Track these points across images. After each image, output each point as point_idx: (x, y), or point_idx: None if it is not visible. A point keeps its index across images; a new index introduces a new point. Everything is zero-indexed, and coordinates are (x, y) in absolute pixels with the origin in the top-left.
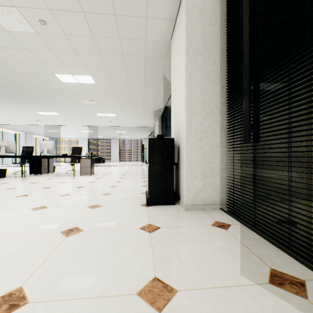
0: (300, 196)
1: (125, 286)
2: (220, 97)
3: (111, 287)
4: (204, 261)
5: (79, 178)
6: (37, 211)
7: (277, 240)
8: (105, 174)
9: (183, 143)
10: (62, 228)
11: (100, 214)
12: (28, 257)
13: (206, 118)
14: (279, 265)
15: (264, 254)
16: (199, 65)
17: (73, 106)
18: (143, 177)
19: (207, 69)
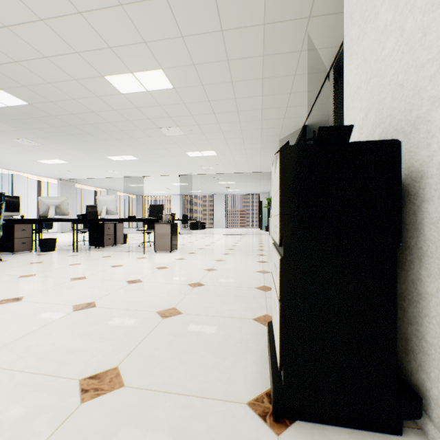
0: None
1: None
2: None
3: None
4: None
5: (148, 258)
6: None
7: None
8: (196, 250)
9: None
10: None
11: None
12: None
13: None
14: None
15: None
16: None
17: (151, 142)
18: (260, 261)
19: None
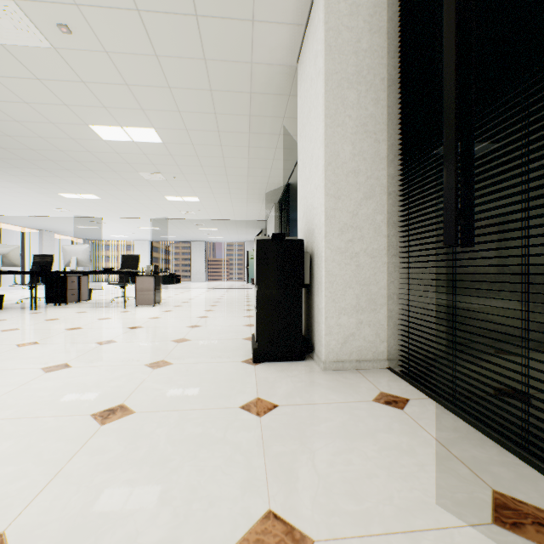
0: (530, 345)
1: (211, 531)
2: (388, 164)
3: (182, 533)
4: (364, 475)
5: (133, 311)
6: (52, 373)
7: (498, 431)
8: (181, 303)
9: (320, 248)
10: (95, 406)
11: (167, 379)
12: (23, 467)
13: (362, 202)
14: (509, 483)
15: (477, 460)
16: (350, 106)
17: (124, 183)
18: (247, 310)
19: (363, 113)
